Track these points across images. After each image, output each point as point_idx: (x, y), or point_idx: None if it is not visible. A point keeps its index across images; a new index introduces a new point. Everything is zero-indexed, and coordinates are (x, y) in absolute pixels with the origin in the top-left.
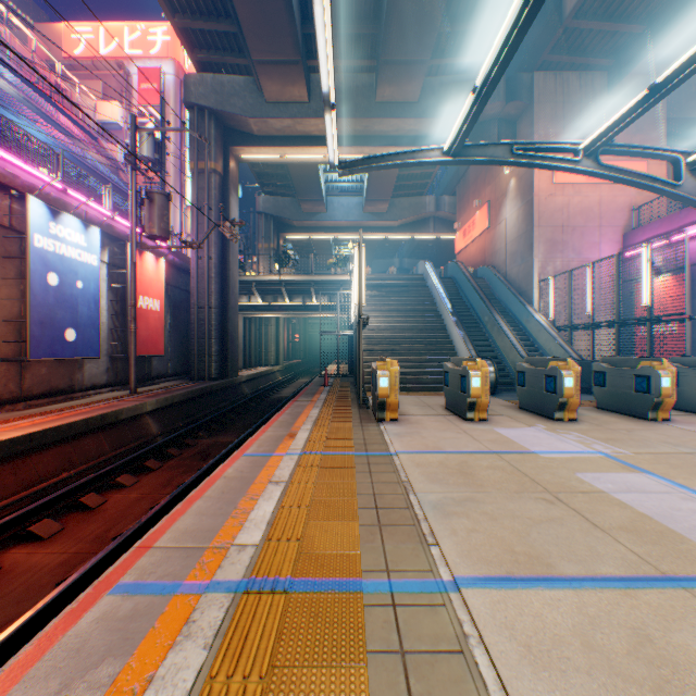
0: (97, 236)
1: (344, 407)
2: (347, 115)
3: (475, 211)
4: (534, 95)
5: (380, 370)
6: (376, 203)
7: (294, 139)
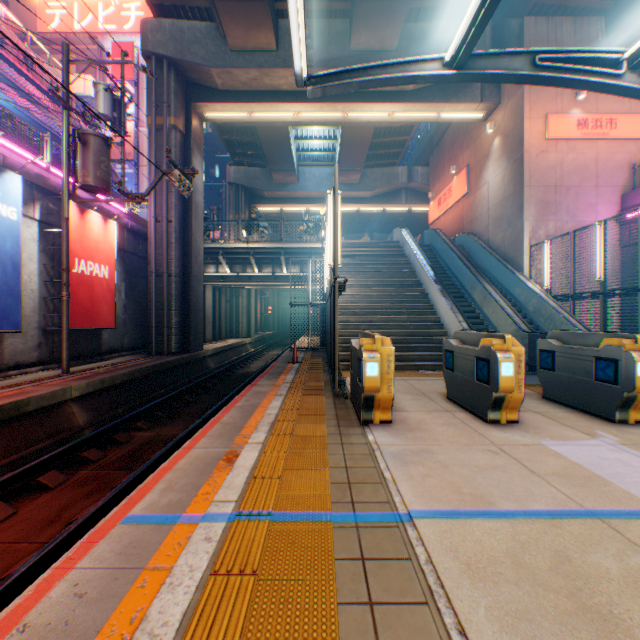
0: (16, 184)
1: (314, 395)
2: (319, 65)
3: (452, 178)
4: (524, 41)
5: (366, 351)
6: (348, 173)
7: (261, 94)
